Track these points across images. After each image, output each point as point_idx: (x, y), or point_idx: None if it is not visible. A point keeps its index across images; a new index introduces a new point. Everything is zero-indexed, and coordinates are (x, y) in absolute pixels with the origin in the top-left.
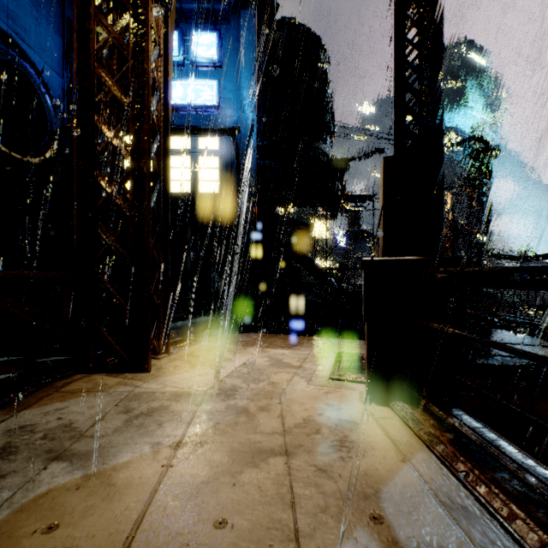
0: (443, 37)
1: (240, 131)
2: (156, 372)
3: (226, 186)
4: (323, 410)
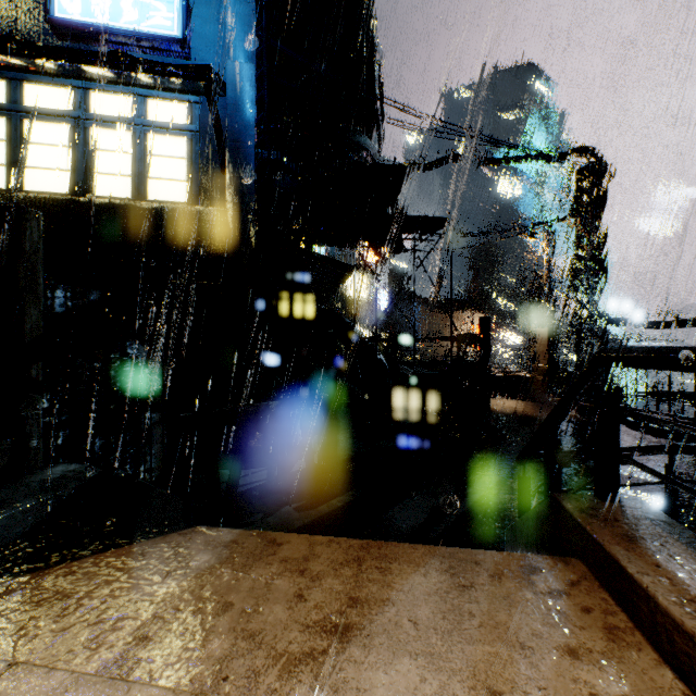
0: None
1: (224, 90)
2: None
3: (200, 190)
4: None
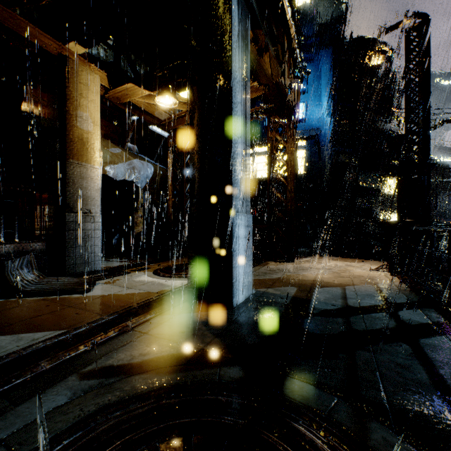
0: (429, 125)
1: (320, 132)
2: (296, 263)
3: (310, 168)
4: (366, 274)
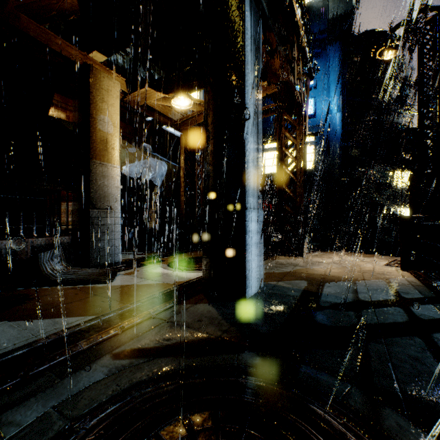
0: None
1: (329, 127)
2: (305, 257)
3: (319, 163)
4: (377, 269)
